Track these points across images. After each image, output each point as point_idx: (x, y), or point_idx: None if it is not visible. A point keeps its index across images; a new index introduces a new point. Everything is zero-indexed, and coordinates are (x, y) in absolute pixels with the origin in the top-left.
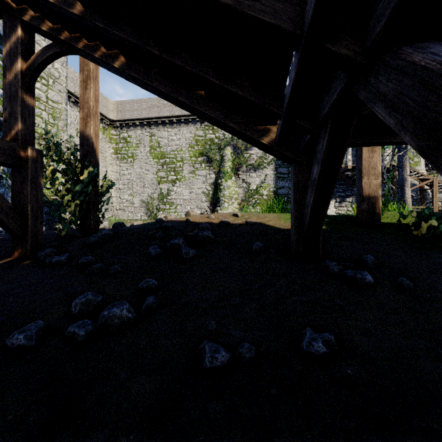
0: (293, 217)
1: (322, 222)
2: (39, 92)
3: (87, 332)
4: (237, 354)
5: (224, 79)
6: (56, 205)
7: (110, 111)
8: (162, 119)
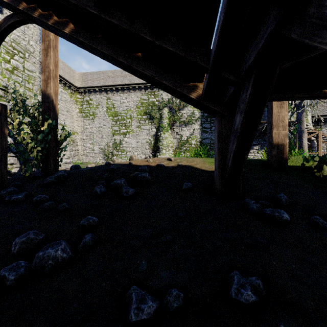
0: (217, 161)
1: (243, 166)
2: (17, 63)
3: (17, 276)
4: (165, 303)
5: (156, 35)
6: (21, 151)
7: (76, 80)
8: (116, 87)
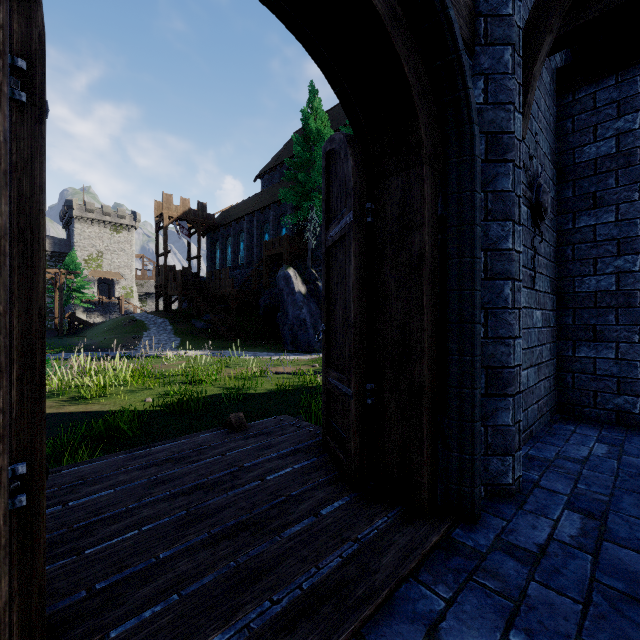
0: None
1: None
2: None
3: None
4: None
5: None
6: None
7: None
8: None
